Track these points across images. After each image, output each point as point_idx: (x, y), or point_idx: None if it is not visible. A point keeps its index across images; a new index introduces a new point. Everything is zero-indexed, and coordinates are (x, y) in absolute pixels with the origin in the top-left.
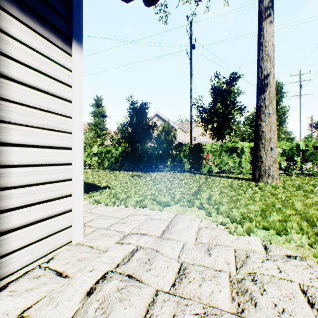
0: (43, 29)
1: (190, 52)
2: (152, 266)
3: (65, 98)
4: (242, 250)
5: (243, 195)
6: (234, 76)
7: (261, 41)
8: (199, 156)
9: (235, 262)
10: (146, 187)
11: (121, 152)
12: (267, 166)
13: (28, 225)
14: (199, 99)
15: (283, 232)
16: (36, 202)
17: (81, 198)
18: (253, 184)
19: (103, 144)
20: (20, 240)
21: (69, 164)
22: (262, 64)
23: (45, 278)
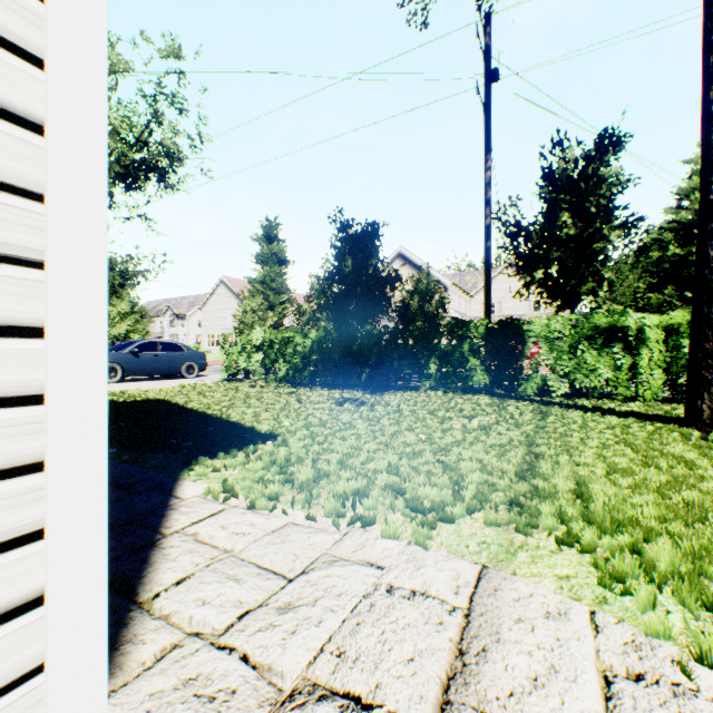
0: None
1: (486, 90)
2: None
3: (14, 111)
4: None
5: (698, 484)
6: (610, 138)
7: None
8: (513, 352)
9: None
10: (375, 439)
11: (316, 342)
12: None
13: None
14: (510, 205)
15: None
16: None
17: (97, 540)
18: (695, 436)
19: (280, 325)
20: None
21: (36, 400)
22: None
23: None
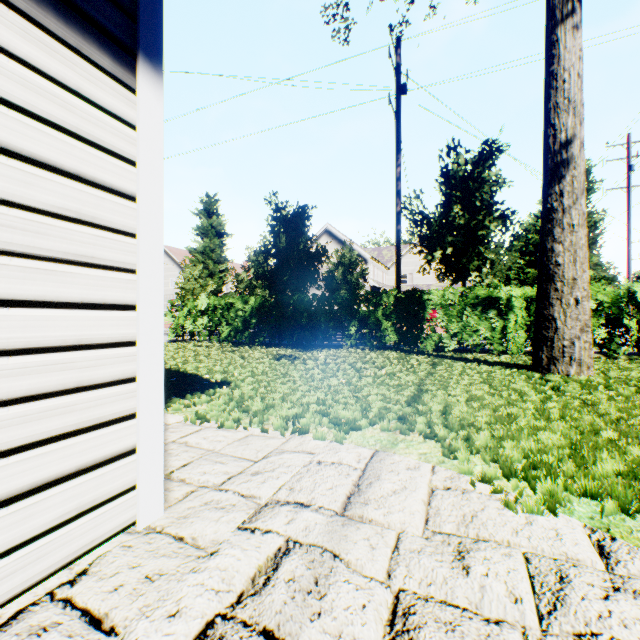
0: (65, 25)
1: (397, 100)
2: (325, 601)
3: (121, 191)
4: (545, 557)
5: (520, 404)
6: (490, 148)
7: (554, 70)
8: (416, 317)
9: (533, 594)
10: (307, 383)
11: (255, 307)
12: (567, 338)
13: (25, 495)
14: (416, 197)
15: (635, 505)
16: (47, 439)
17: (159, 421)
18: (536, 377)
19: (219, 292)
20: (5, 532)
21: (130, 344)
22: (556, 118)
23: (61, 633)
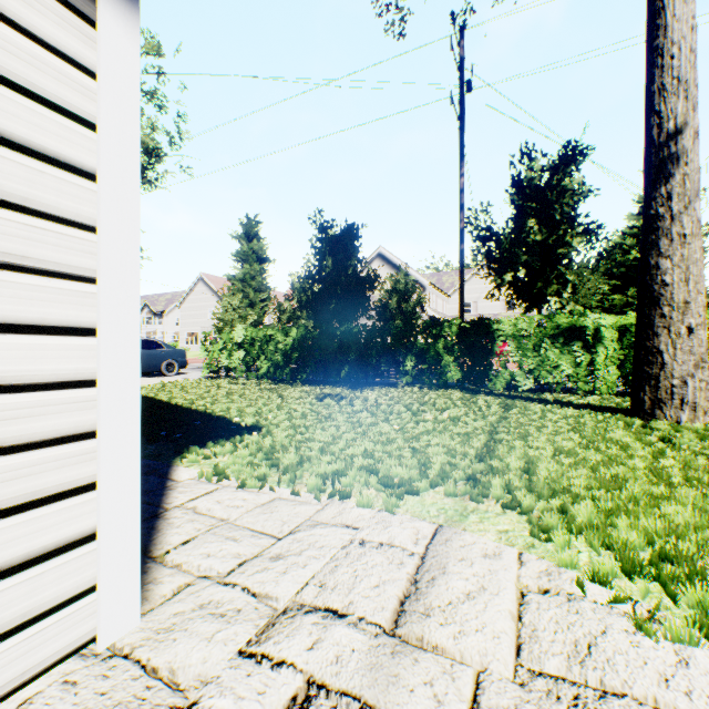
0: None
1: (460, 100)
2: None
3: (74, 164)
4: None
5: (626, 461)
6: (572, 151)
7: (659, 45)
8: (484, 350)
9: None
10: (353, 429)
11: (297, 340)
12: (676, 376)
13: None
14: (482, 210)
15: None
16: None
17: (133, 493)
18: (637, 424)
19: (260, 323)
20: None
21: (88, 384)
22: (662, 104)
23: None
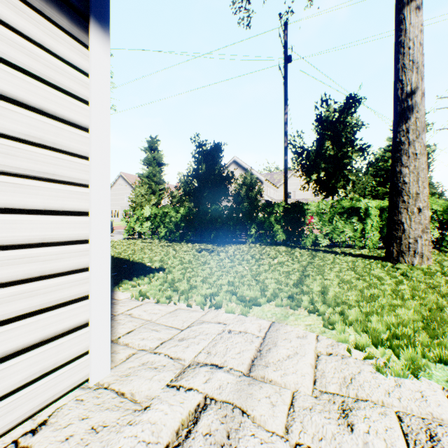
0: None
1: (284, 67)
2: None
3: (77, 123)
4: (414, 416)
5: (379, 286)
6: (352, 100)
7: (401, 40)
8: (299, 221)
9: None
10: (220, 269)
11: (183, 215)
12: (411, 237)
13: None
14: (298, 135)
15: None
16: (16, 317)
17: (107, 301)
18: (388, 265)
19: (159, 204)
20: None
21: (84, 242)
22: (403, 76)
23: None
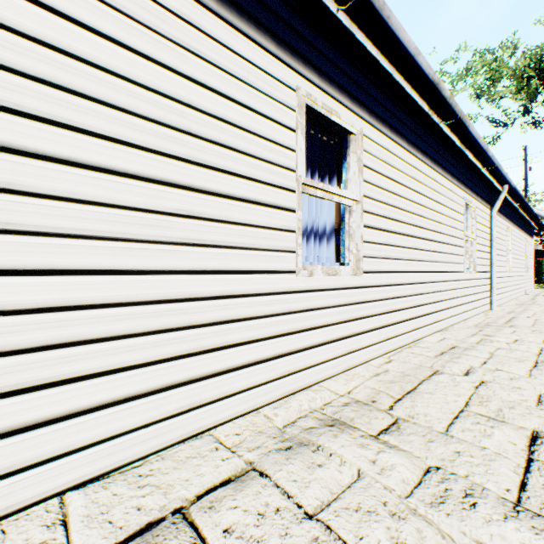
0: None
1: (525, 174)
2: None
3: None
4: None
5: None
6: None
7: None
8: (540, 271)
9: None
10: None
11: None
12: None
13: None
14: None
15: None
16: None
17: None
18: None
19: None
20: None
21: None
22: None
23: None
